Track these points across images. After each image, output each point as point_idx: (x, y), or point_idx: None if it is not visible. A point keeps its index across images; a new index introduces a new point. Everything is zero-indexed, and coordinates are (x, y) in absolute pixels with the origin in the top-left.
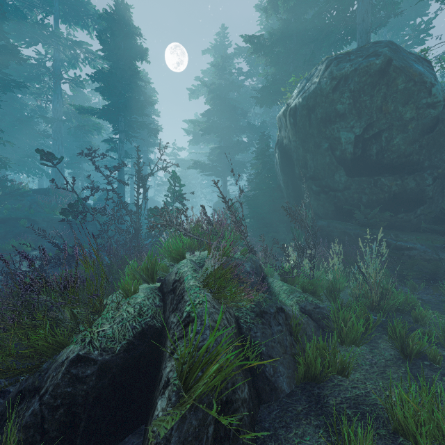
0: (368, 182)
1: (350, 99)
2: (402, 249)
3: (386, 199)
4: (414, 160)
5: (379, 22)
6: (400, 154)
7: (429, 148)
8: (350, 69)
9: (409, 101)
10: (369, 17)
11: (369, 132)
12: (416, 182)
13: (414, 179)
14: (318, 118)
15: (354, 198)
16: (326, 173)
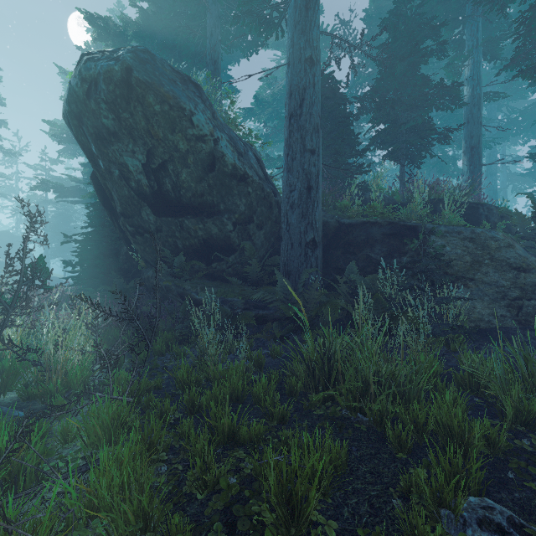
0: (175, 224)
1: (111, 112)
2: (200, 304)
3: (199, 245)
4: (209, 201)
5: (249, 47)
6: (194, 193)
7: (218, 189)
8: (96, 71)
9: (176, 128)
10: (218, 33)
11: (154, 161)
12: (217, 227)
13: (214, 224)
14: (92, 133)
15: (170, 243)
16: (133, 209)
